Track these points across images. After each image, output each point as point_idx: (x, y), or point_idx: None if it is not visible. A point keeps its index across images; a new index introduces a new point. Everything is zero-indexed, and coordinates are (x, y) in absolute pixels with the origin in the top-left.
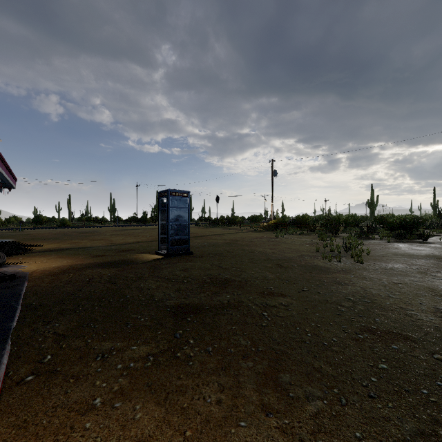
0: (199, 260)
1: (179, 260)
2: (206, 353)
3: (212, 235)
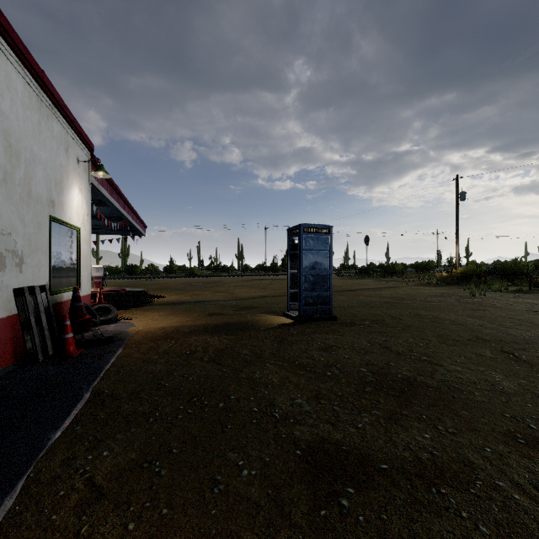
0: (348, 330)
1: (316, 329)
2: None
3: (361, 289)
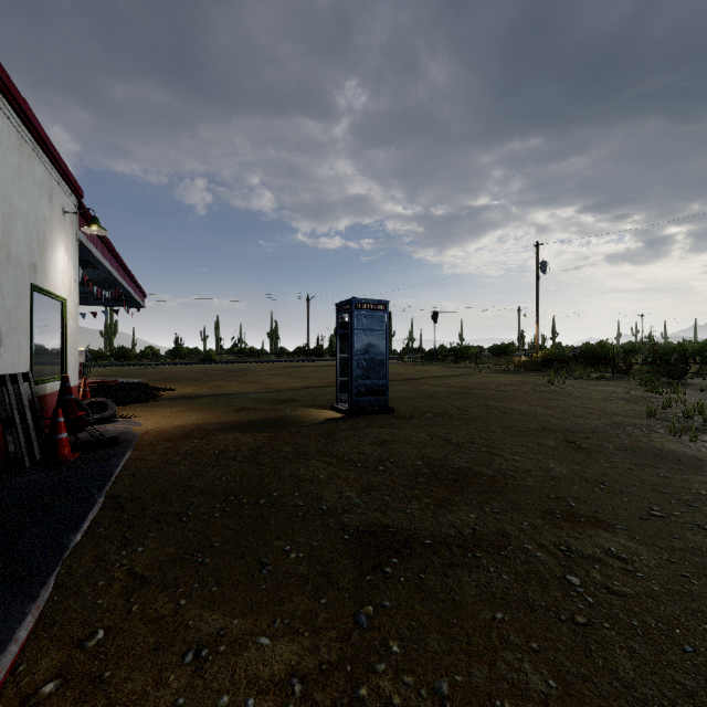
0: (407, 424)
1: (370, 423)
2: (435, 702)
3: (427, 377)
